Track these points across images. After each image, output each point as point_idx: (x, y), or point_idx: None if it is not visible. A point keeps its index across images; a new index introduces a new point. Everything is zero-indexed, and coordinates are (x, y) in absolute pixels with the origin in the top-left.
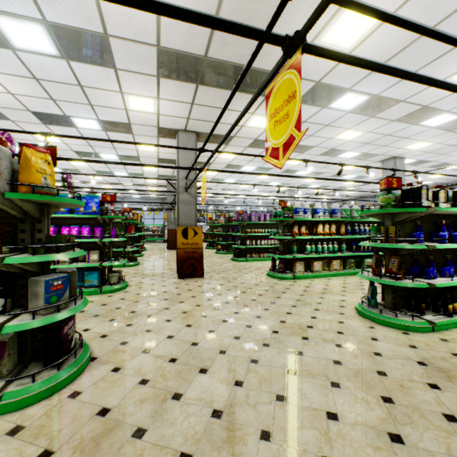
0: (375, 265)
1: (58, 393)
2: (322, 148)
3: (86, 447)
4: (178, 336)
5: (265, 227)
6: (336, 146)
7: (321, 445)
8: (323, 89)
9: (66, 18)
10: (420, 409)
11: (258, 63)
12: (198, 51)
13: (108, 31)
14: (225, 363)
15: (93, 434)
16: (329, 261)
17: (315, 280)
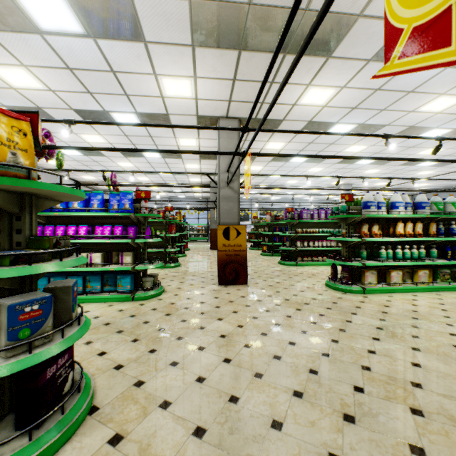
0: None
1: None
2: (396, 127)
3: None
4: (211, 380)
5: (318, 226)
6: (417, 122)
7: None
8: None
9: None
10: None
11: (322, 2)
12: None
13: None
14: None
15: None
16: (412, 271)
17: (395, 296)
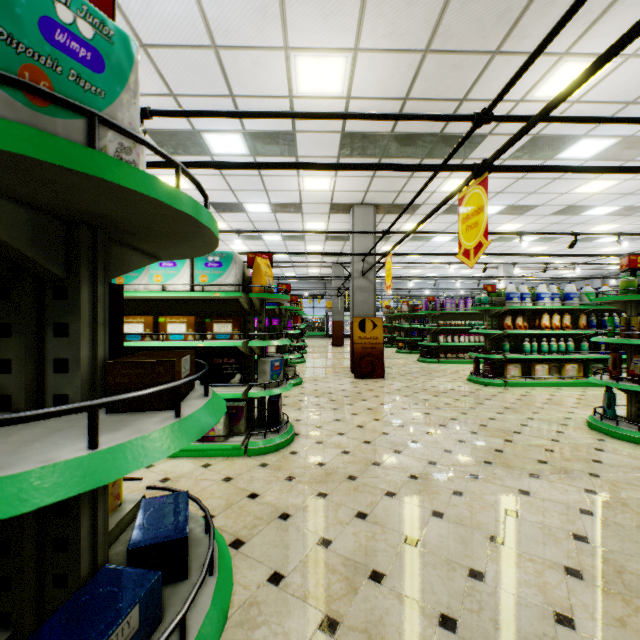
0: (611, 366)
1: (281, 450)
2: (552, 207)
3: (316, 478)
4: (367, 426)
5: (465, 318)
6: (576, 202)
7: (508, 504)
8: (544, 141)
9: (262, 125)
10: (625, 501)
11: (454, 129)
12: (384, 129)
13: (296, 128)
14: (418, 449)
15: (318, 474)
16: (560, 365)
17: (537, 389)
